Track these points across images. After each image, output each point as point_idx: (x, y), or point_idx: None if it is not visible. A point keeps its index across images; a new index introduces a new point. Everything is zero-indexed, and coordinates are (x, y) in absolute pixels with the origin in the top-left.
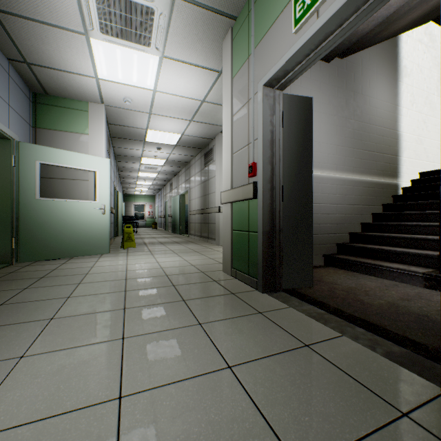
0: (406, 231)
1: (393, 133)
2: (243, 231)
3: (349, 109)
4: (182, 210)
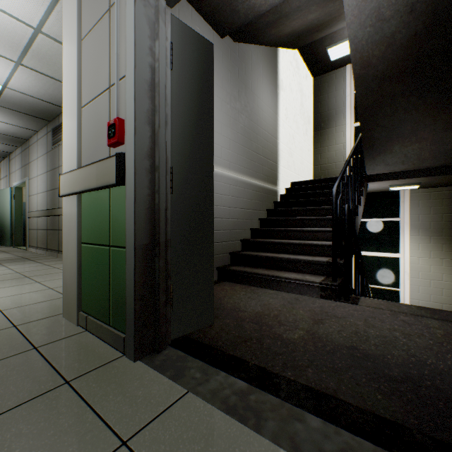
0: (292, 237)
1: (274, 141)
2: (100, 244)
3: (241, 103)
4: (16, 210)
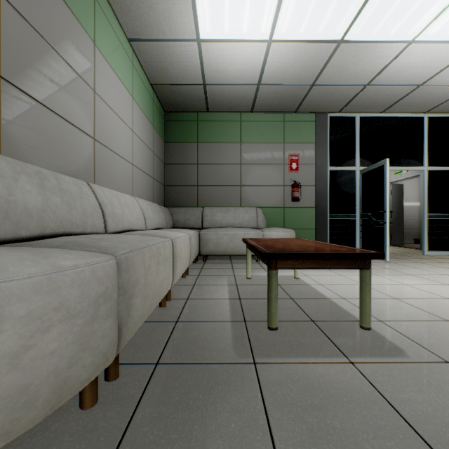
0: None
1: None
2: None
3: None
4: None
